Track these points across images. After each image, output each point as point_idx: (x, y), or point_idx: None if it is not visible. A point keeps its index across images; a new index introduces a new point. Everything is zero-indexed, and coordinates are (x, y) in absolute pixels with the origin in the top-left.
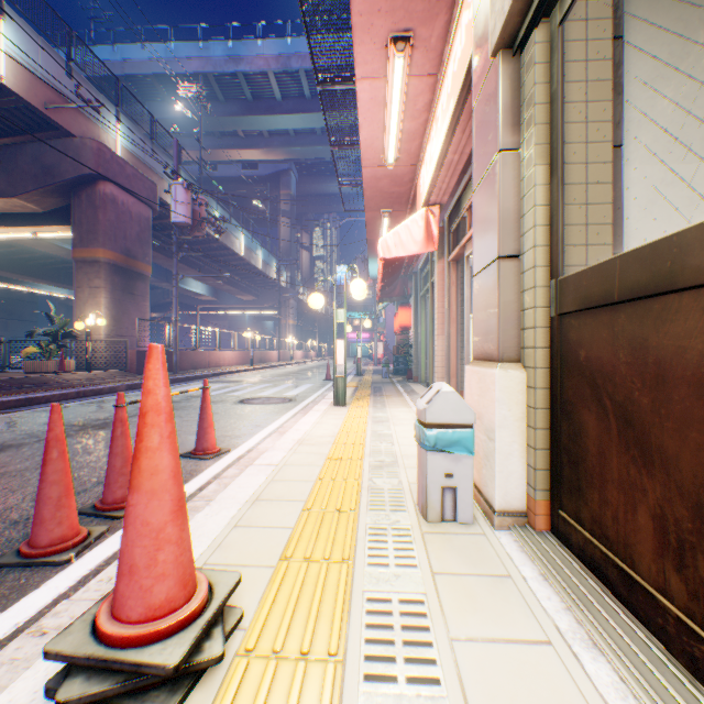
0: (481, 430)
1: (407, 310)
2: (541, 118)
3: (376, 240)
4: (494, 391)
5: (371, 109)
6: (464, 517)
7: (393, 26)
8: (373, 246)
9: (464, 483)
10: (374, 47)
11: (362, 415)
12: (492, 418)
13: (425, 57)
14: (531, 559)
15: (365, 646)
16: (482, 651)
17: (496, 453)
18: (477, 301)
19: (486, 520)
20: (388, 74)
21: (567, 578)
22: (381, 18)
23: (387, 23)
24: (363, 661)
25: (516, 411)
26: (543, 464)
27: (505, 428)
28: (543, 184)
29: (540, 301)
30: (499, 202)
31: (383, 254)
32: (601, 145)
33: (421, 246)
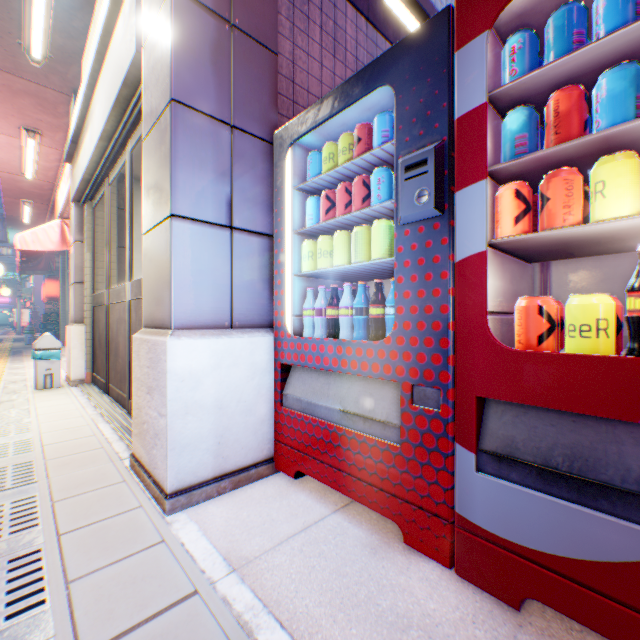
0: (70, 352)
1: (57, 283)
2: (90, 236)
3: (19, 217)
4: (72, 334)
5: (9, 147)
6: (58, 385)
7: (26, 124)
8: (15, 221)
9: (58, 372)
10: (11, 126)
11: (0, 367)
12: (72, 345)
13: (54, 142)
14: (81, 389)
15: (2, 407)
16: (47, 401)
17: (73, 358)
18: (72, 297)
19: (70, 386)
20: (24, 139)
21: (89, 388)
22: (16, 118)
23: (22, 122)
24: (1, 408)
25: (82, 342)
26: (91, 359)
27: (77, 348)
28: (91, 260)
29: (90, 301)
30: (76, 261)
31: (22, 247)
32: (114, 250)
33: (59, 246)
